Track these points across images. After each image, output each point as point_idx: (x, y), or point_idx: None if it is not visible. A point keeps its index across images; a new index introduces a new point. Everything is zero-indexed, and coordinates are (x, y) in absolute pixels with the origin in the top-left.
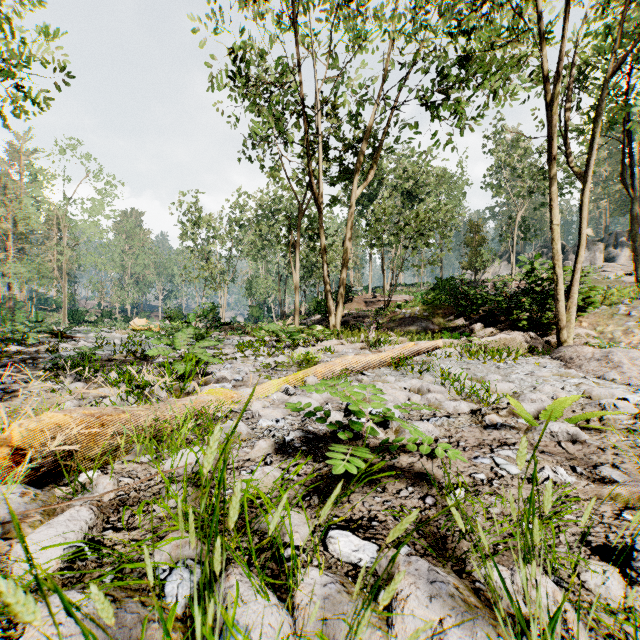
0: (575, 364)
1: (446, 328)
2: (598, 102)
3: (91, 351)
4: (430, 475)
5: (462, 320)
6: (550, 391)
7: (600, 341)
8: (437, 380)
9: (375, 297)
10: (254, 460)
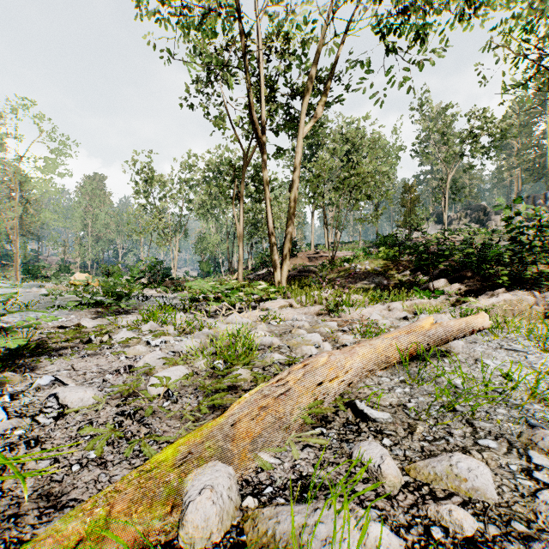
0: None
1: (402, 284)
2: None
3: None
4: None
5: (420, 275)
6: None
7: None
8: None
9: (318, 253)
10: None
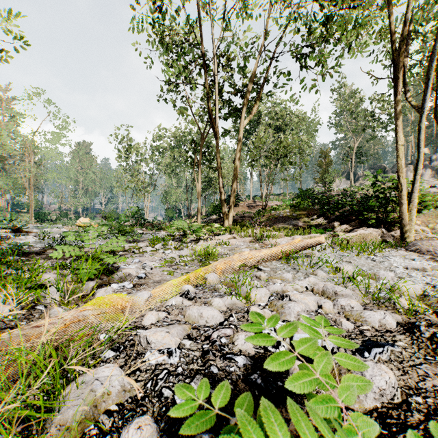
0: None
1: (310, 225)
2: (432, 50)
3: (20, 246)
4: None
5: (322, 219)
6: None
7: None
8: (330, 276)
9: (255, 203)
10: None
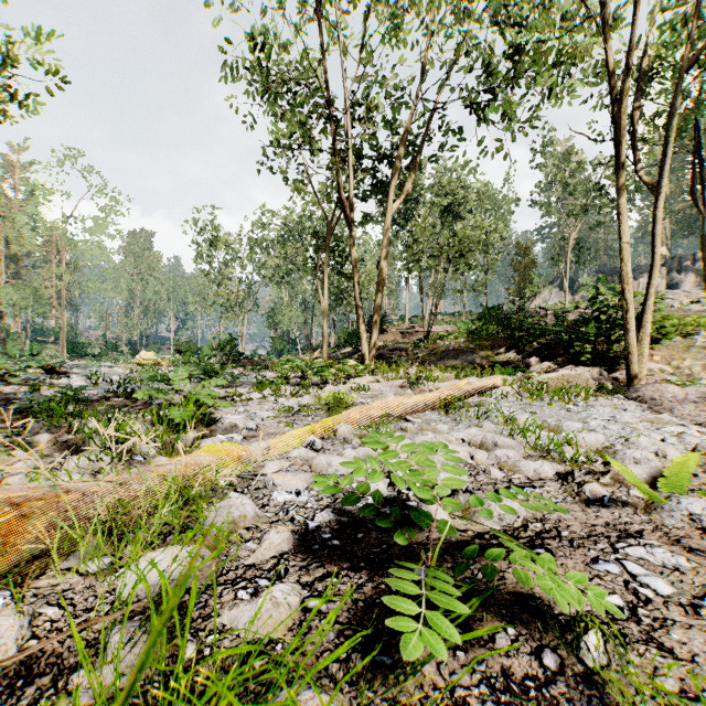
0: (663, 407)
1: (496, 362)
2: (674, 101)
3: (76, 391)
4: (545, 610)
5: (514, 353)
6: (648, 444)
7: (680, 378)
8: (500, 428)
9: (413, 327)
10: (261, 566)
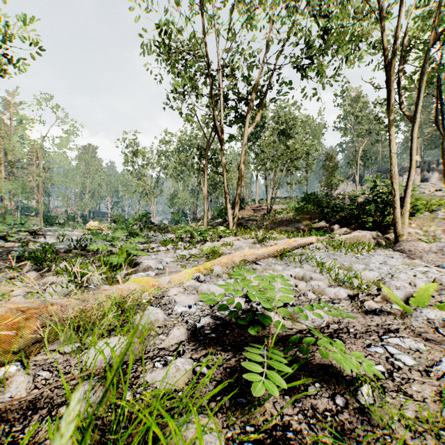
0: (416, 255)
1: (312, 228)
2: (424, 64)
3: (51, 245)
4: (337, 372)
5: (324, 222)
6: (405, 278)
7: (427, 238)
8: (314, 268)
9: (260, 206)
10: (168, 349)
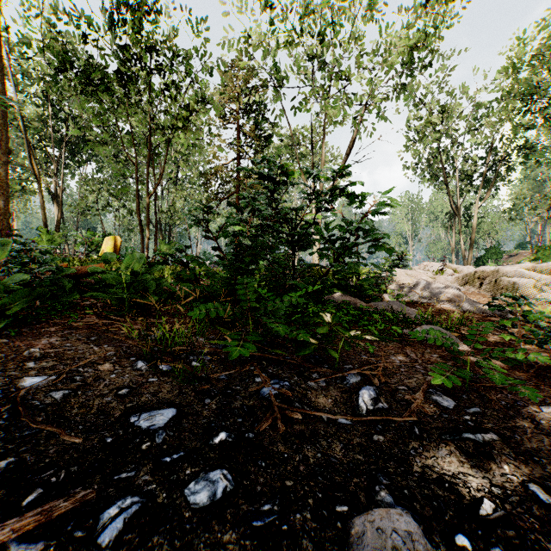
0: None
1: None
2: None
3: None
4: None
5: None
6: None
7: None
8: None
9: None
10: None
